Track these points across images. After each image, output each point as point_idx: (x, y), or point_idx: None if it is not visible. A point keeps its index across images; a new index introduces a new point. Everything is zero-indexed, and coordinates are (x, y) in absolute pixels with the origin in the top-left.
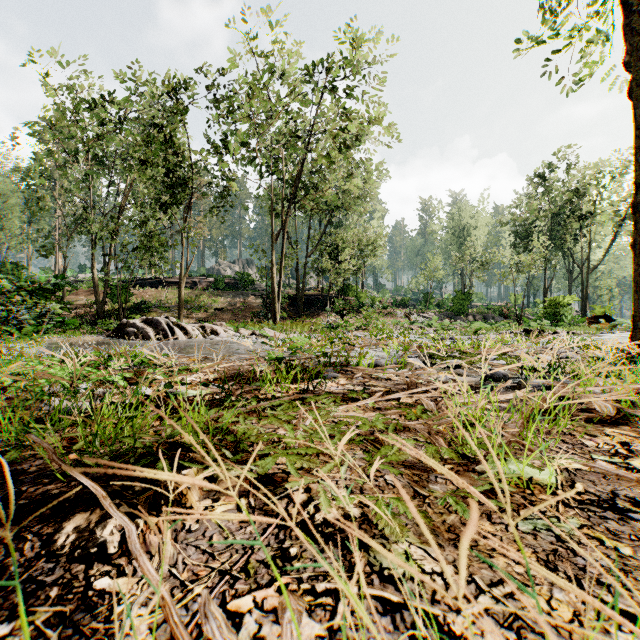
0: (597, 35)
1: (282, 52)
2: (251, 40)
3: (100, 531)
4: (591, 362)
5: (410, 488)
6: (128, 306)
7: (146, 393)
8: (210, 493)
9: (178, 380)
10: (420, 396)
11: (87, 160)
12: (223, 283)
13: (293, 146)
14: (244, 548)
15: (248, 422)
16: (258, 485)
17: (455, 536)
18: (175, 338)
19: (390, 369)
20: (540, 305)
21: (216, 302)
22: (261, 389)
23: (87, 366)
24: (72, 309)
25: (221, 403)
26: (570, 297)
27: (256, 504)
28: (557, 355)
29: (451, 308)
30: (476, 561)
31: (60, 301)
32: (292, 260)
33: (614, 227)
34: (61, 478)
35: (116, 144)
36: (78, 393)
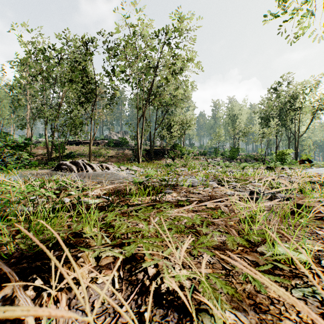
0: (307, 13)
1: (142, 24)
2: (126, 18)
3: (18, 300)
4: (306, 184)
5: (219, 264)
6: (64, 155)
7: (67, 201)
8: (96, 267)
9: (81, 195)
10: (219, 204)
11: (42, 80)
12: (112, 143)
13: (148, 72)
14: (114, 311)
15: (122, 219)
16: (117, 294)
17: (253, 302)
18: (87, 171)
19: (200, 188)
20: (274, 154)
21: (109, 153)
22: (130, 199)
23: (37, 186)
24: (35, 156)
25: (107, 207)
26: (289, 150)
27: (124, 276)
28: (287, 180)
29: (228, 156)
30: (271, 323)
31: (28, 152)
32: (147, 131)
33: (311, 114)
34: (5, 257)
35: (57, 71)
36: (27, 202)
